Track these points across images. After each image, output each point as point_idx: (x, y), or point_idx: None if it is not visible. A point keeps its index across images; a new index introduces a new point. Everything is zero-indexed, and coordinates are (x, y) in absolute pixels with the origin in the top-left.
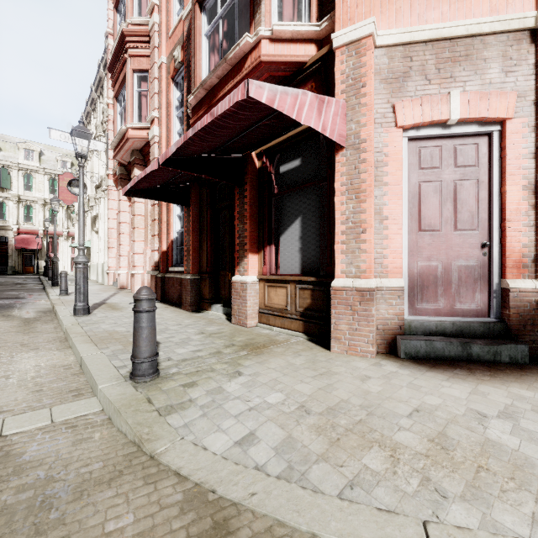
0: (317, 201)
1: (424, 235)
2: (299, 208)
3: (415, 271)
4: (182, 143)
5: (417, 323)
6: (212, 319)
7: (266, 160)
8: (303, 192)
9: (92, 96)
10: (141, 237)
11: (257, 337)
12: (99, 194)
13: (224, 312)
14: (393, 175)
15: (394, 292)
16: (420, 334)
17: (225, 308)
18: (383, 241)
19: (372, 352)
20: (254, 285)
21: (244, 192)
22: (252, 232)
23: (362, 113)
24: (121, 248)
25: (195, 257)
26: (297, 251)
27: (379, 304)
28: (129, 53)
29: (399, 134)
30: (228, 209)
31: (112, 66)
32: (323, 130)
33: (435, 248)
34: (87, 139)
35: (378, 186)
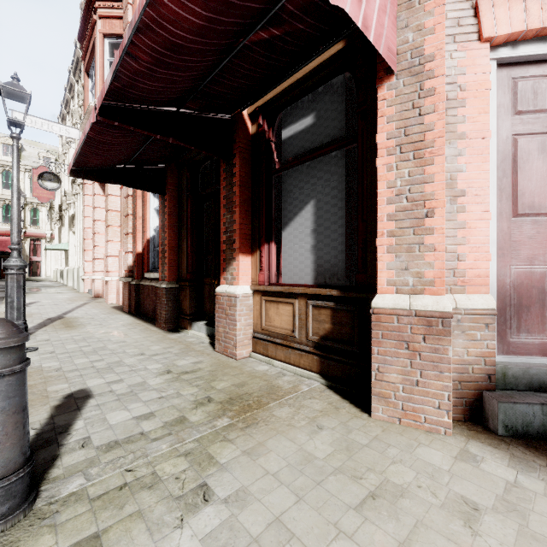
0: (340, 174)
1: (522, 223)
2: (312, 187)
3: (507, 281)
4: (123, 69)
5: (517, 369)
6: (190, 343)
7: (264, 121)
8: (318, 163)
9: (70, 80)
10: (116, 237)
11: (249, 380)
12: (75, 189)
13: (207, 332)
14: (475, 121)
15: (479, 317)
16: (523, 389)
17: (209, 328)
18: (457, 232)
19: (448, 425)
20: (246, 299)
21: (232, 169)
22: (244, 224)
23: (427, 10)
24: (96, 250)
25: (172, 260)
26: (308, 251)
27: (452, 338)
28: (98, 13)
29: (485, 53)
30: (213, 197)
31: (81, 35)
32: (364, 28)
33: (540, 243)
34: (25, 102)
35: (449, 139)
